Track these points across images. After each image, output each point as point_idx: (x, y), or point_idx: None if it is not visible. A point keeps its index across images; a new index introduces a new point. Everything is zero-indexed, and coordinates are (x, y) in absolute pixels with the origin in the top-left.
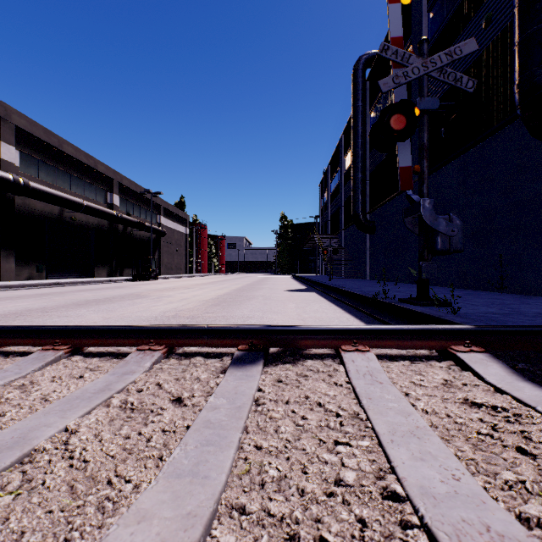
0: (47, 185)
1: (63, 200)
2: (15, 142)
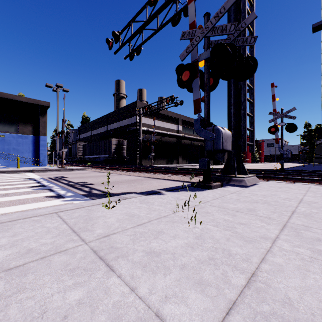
0: (187, 134)
1: (192, 139)
2: (181, 124)
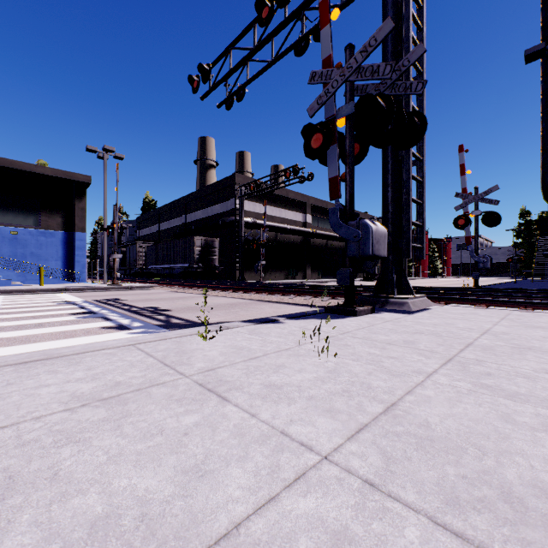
0: (321, 229)
1: (328, 236)
2: (310, 212)
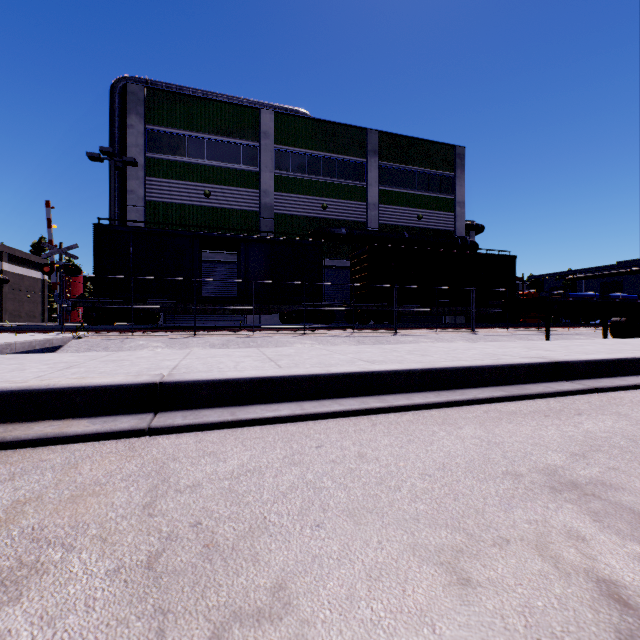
0: None
1: None
2: None
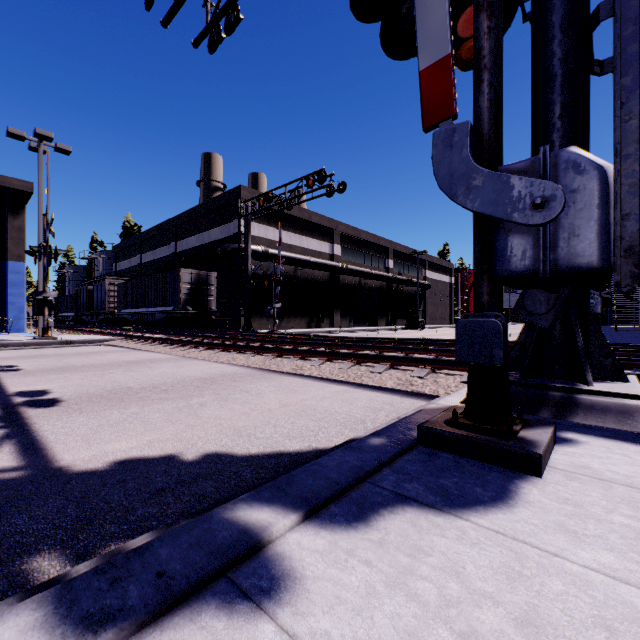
0: (352, 264)
1: (362, 273)
2: (339, 242)
